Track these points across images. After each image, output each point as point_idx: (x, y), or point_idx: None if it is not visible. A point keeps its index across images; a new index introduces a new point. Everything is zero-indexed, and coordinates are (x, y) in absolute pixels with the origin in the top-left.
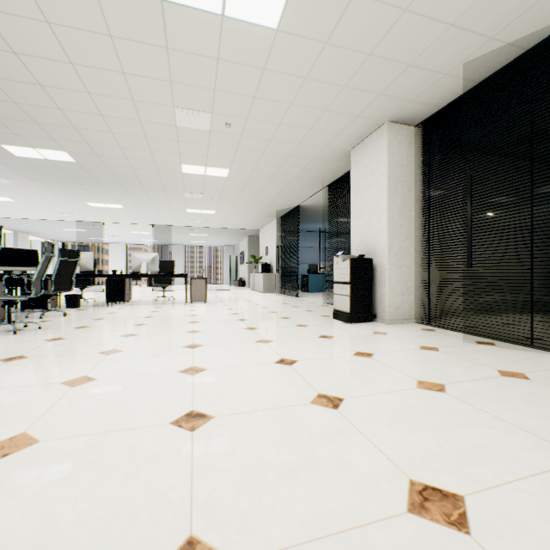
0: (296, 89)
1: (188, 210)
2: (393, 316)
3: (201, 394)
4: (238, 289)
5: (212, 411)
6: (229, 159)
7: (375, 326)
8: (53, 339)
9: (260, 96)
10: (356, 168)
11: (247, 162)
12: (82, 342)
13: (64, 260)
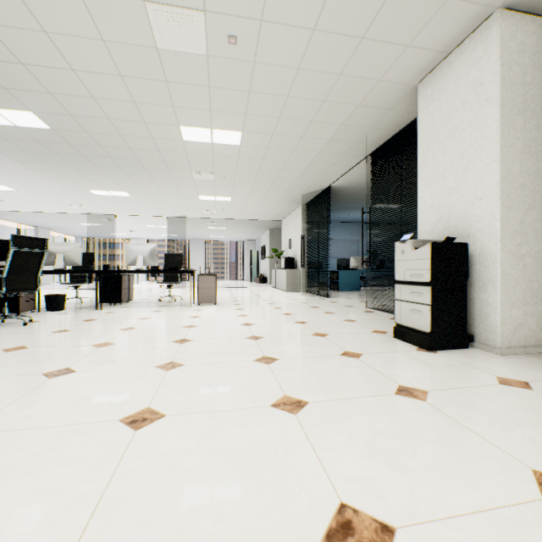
0: None
1: (201, 198)
2: (508, 341)
3: None
4: (258, 286)
5: None
6: (240, 113)
7: (481, 359)
8: None
9: None
10: (428, 108)
11: (265, 118)
12: None
13: (20, 251)
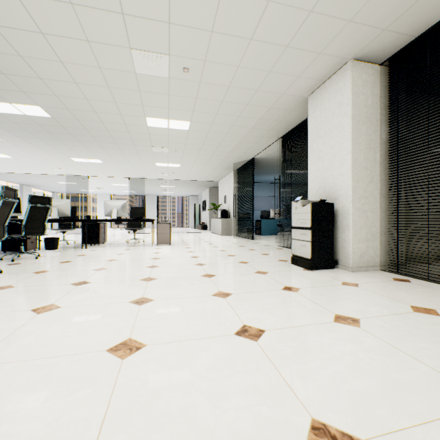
0: (257, 18)
1: (157, 164)
2: (357, 263)
3: (119, 412)
4: (200, 232)
5: None
6: (190, 110)
7: (339, 274)
8: (0, 288)
9: (218, 30)
10: (313, 114)
11: (207, 114)
12: (26, 292)
13: (34, 206)
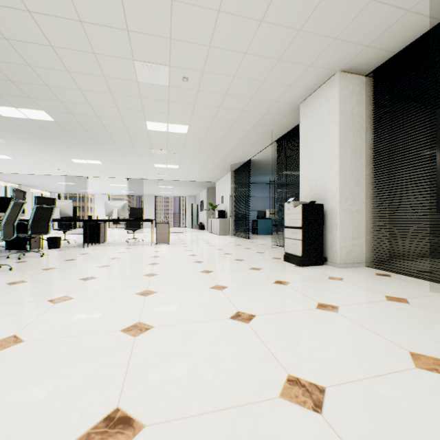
0: (251, 35)
1: (156, 165)
2: (344, 260)
3: (137, 372)
4: (198, 231)
5: (144, 411)
6: (188, 115)
7: (327, 269)
8: (14, 283)
9: (215, 45)
10: (305, 120)
11: (204, 118)
12: (40, 286)
13: (40, 207)
